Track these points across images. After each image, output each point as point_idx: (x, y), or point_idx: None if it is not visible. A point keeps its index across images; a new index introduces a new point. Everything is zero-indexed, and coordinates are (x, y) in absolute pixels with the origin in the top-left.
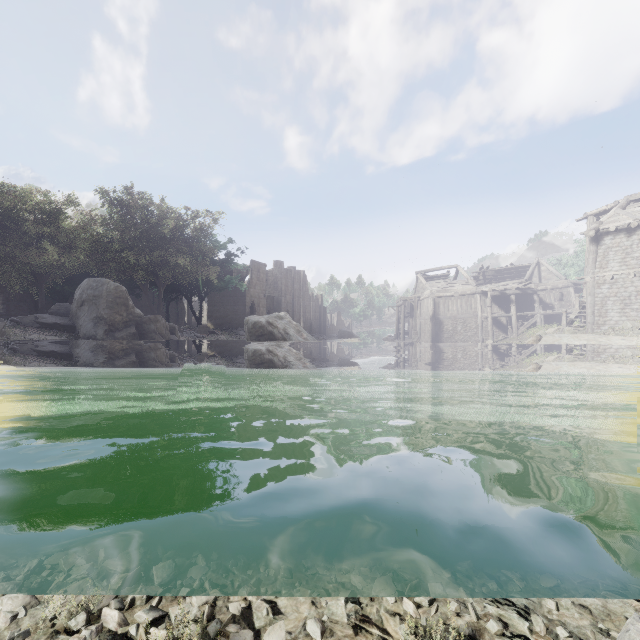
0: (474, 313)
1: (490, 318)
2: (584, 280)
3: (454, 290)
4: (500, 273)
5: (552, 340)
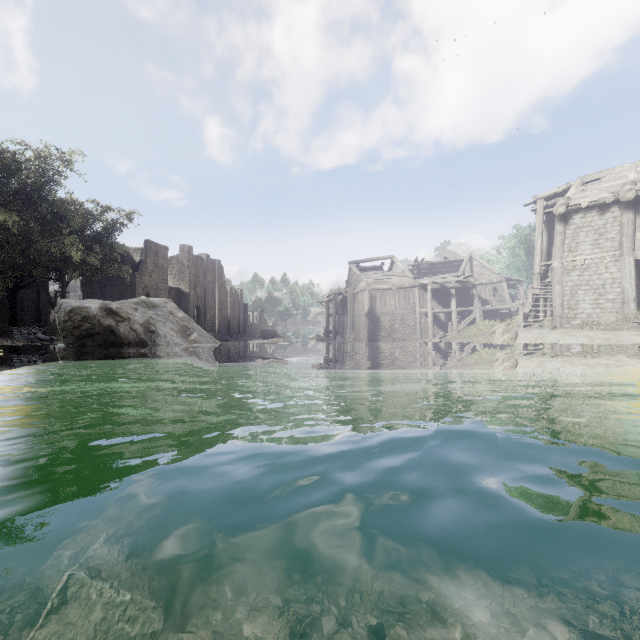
0: (412, 308)
1: (431, 314)
2: (534, 270)
3: (392, 282)
4: (434, 267)
5: (533, 337)
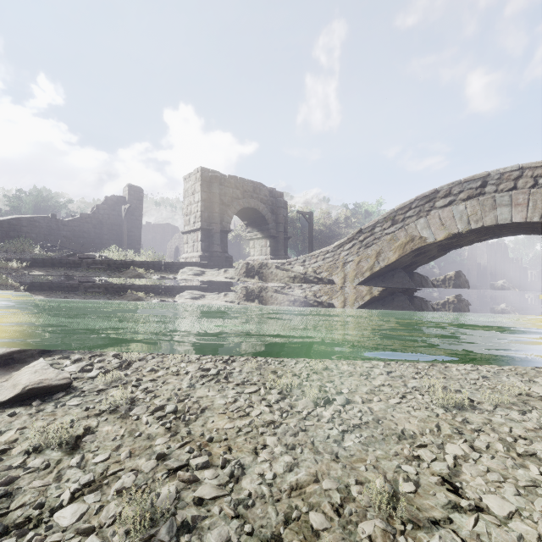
0: None
1: None
2: None
3: None
4: None
5: None
